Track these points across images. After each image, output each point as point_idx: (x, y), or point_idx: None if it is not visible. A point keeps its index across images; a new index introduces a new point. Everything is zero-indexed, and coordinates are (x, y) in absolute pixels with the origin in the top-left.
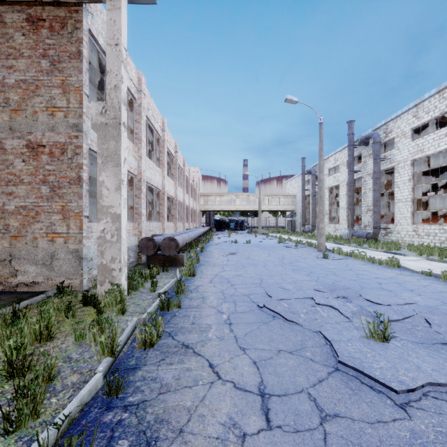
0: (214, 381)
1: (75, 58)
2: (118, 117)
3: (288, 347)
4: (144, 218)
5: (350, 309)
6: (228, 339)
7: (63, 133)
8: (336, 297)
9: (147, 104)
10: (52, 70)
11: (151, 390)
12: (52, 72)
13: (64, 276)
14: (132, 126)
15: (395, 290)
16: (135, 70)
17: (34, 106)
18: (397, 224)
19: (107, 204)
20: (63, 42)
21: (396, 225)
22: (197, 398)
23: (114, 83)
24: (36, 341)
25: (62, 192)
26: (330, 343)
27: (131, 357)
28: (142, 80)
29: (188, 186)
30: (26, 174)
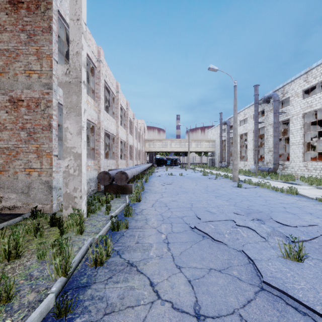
0: (154, 301)
1: (47, 32)
2: (79, 77)
3: (217, 266)
4: (103, 156)
5: (264, 229)
6: (166, 258)
7: (38, 90)
8: (252, 219)
9: (105, 71)
10: (28, 42)
11: (97, 311)
12: (29, 43)
13: (38, 202)
14: (93, 87)
15: (298, 213)
16: (96, 45)
17: (15, 69)
18: (292, 161)
19: (70, 146)
20: (38, 19)
21: (291, 162)
22: (138, 320)
23: (76, 50)
24: (6, 259)
25: (36, 136)
26: (252, 262)
27: (83, 275)
28: (101, 53)
29: (137, 134)
30: (8, 123)
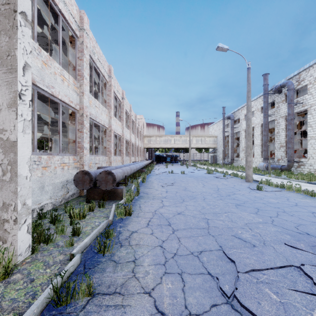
0: None
1: None
2: (12, 2)
3: None
4: (87, 151)
5: None
6: None
7: None
8: None
9: (92, 47)
10: None
11: None
12: None
13: None
14: (74, 63)
15: None
16: (77, 8)
17: None
18: (310, 158)
19: None
20: None
21: (308, 159)
22: None
23: None
24: None
25: None
26: None
27: None
28: (85, 20)
29: (134, 128)
30: None
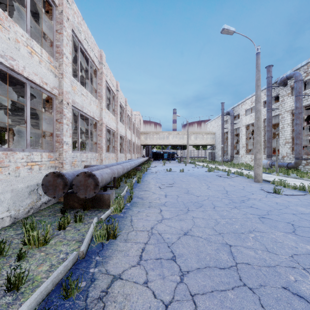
0: None
1: None
2: None
3: None
4: (69, 147)
5: None
6: None
7: None
8: None
9: (77, 23)
10: None
11: None
12: None
13: None
14: (52, 38)
15: None
16: None
17: None
18: None
19: None
20: None
21: None
22: None
23: None
24: None
25: None
26: None
27: None
28: None
29: (130, 124)
30: None
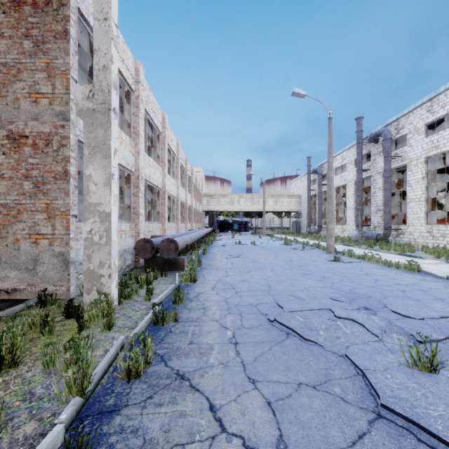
0: (215, 435)
1: (61, 38)
2: (107, 102)
3: (310, 379)
4: (143, 218)
5: (376, 323)
6: (234, 366)
7: (48, 122)
8: (358, 308)
9: (146, 97)
10: (35, 52)
11: None
12: (36, 54)
13: (49, 283)
14: (129, 120)
15: (423, 299)
16: (133, 59)
17: (16, 92)
18: (410, 225)
19: (94, 202)
20: (48, 20)
21: (408, 226)
22: None
23: (102, 63)
24: None
25: (47, 188)
26: (362, 374)
27: (110, 394)
28: (140, 71)
29: (191, 186)
30: (6, 169)
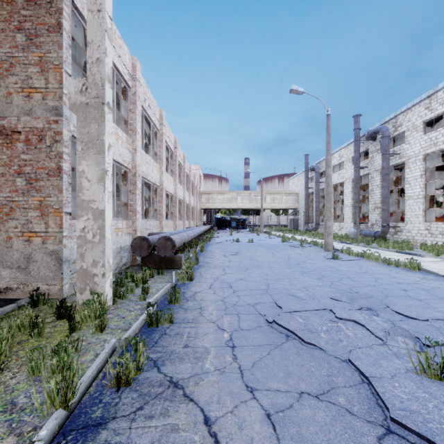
0: None
1: (55, 31)
2: (101, 96)
3: (312, 387)
4: (140, 215)
5: (379, 325)
6: (231, 373)
7: (41, 118)
8: (359, 308)
9: (143, 94)
10: (28, 46)
11: None
12: (29, 48)
13: (42, 282)
14: (126, 117)
15: (426, 298)
16: (129, 55)
17: (8, 87)
18: (408, 222)
19: (88, 199)
20: (41, 13)
21: (406, 224)
22: None
23: (96, 56)
24: None
25: (40, 185)
26: (367, 381)
27: (97, 404)
28: (137, 67)
29: (189, 184)
30: None
